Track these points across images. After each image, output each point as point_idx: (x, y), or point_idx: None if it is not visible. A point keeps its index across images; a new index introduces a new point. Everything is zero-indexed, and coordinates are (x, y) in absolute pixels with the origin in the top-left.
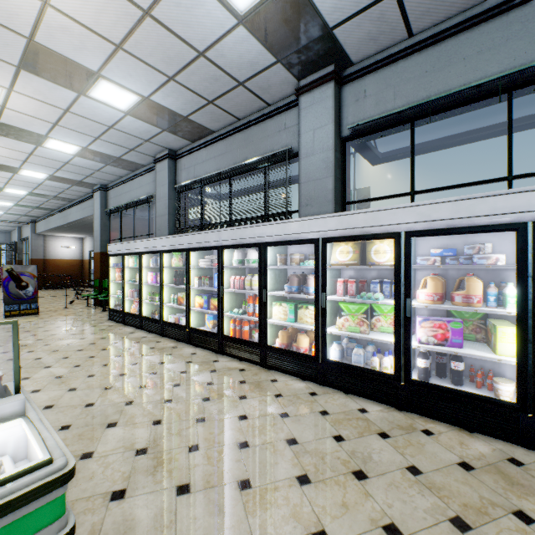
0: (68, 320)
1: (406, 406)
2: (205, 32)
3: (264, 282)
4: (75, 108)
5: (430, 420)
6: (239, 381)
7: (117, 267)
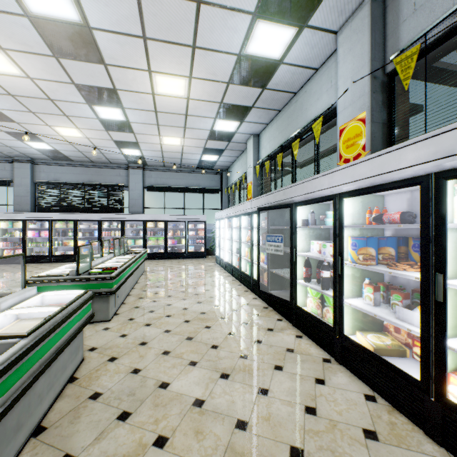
0: None
1: (167, 258)
2: (109, 152)
3: (124, 233)
4: (2, 140)
5: (172, 259)
6: None
7: None
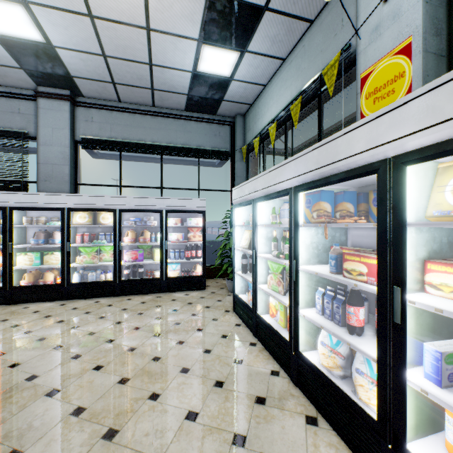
0: None
1: (120, 294)
2: None
3: (10, 238)
4: None
5: (131, 296)
6: None
7: None
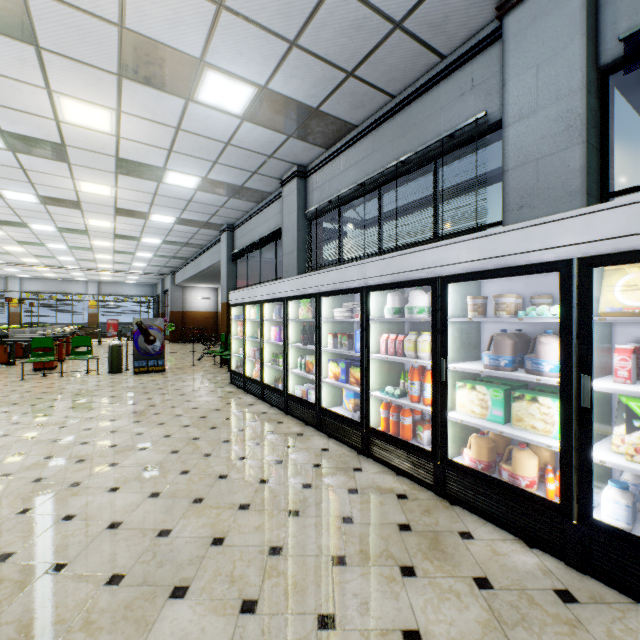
0: (190, 381)
1: None
2: None
3: (441, 347)
4: (186, 123)
5: None
6: (398, 524)
7: (238, 319)
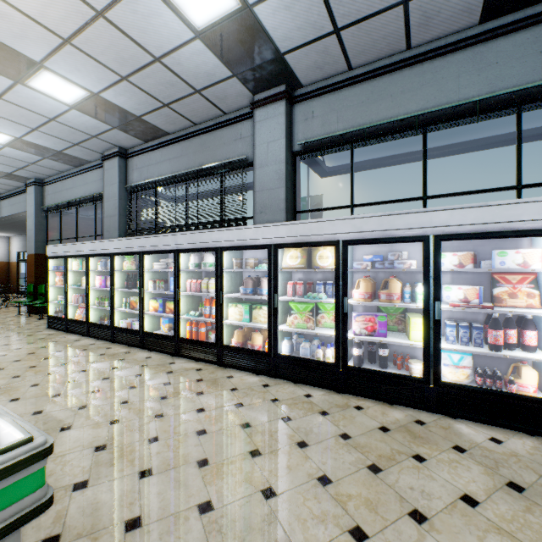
0: None
1: (344, 389)
2: (161, 40)
3: (221, 285)
4: (10, 95)
5: (362, 399)
6: (196, 380)
7: (58, 270)
